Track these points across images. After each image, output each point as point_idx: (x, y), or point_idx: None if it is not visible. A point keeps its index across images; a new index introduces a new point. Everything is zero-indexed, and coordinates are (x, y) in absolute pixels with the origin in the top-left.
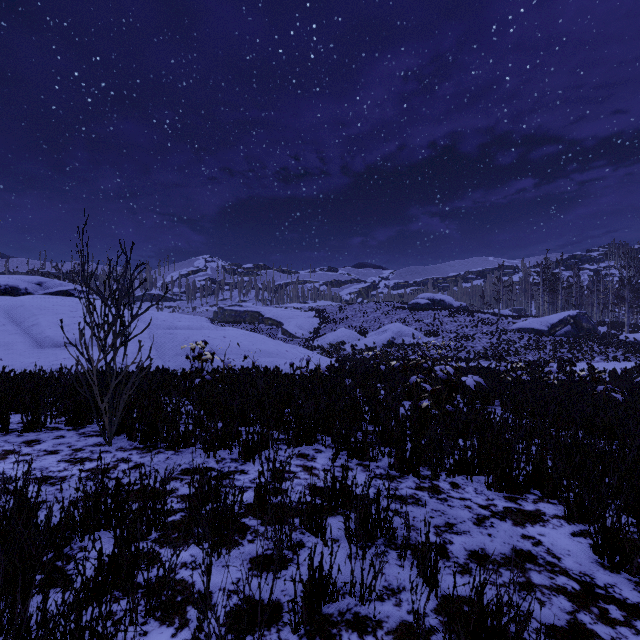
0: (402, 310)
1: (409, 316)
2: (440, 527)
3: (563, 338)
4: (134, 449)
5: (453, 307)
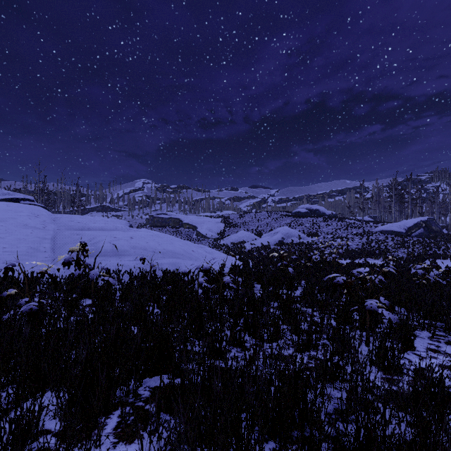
0: (287, 217)
1: (293, 221)
2: None
3: (418, 238)
4: None
5: (326, 215)
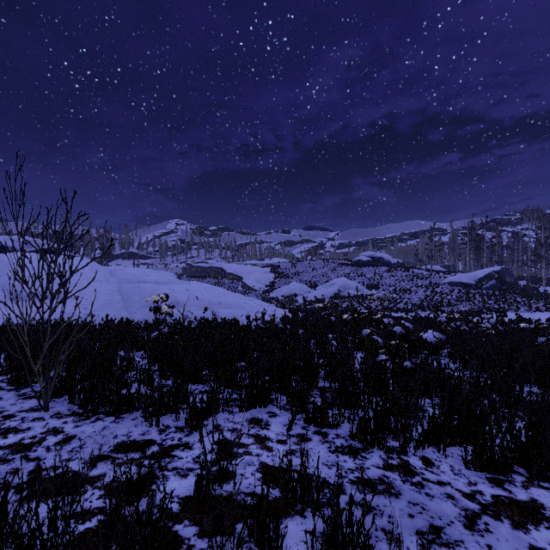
0: (346, 266)
1: (353, 271)
2: (425, 534)
3: (489, 291)
4: (71, 415)
5: (391, 264)
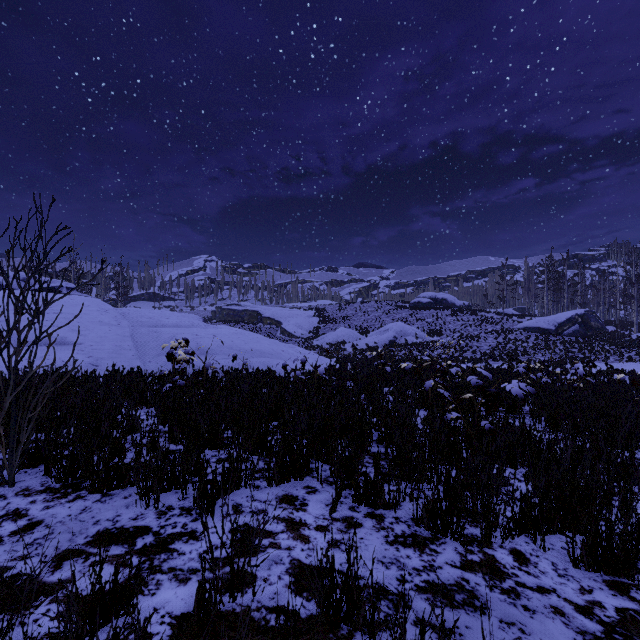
0: (404, 309)
1: (411, 315)
2: None
3: (571, 337)
4: (43, 492)
5: (455, 306)
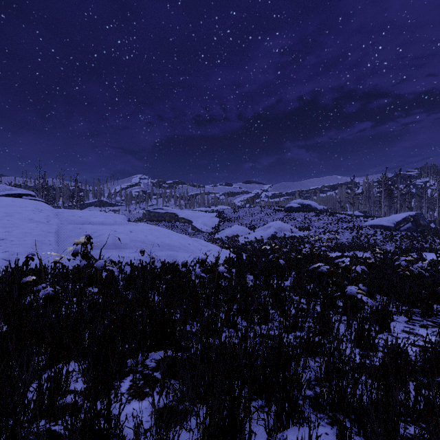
0: (280, 212)
1: (286, 216)
2: None
3: (407, 232)
4: None
5: (317, 209)
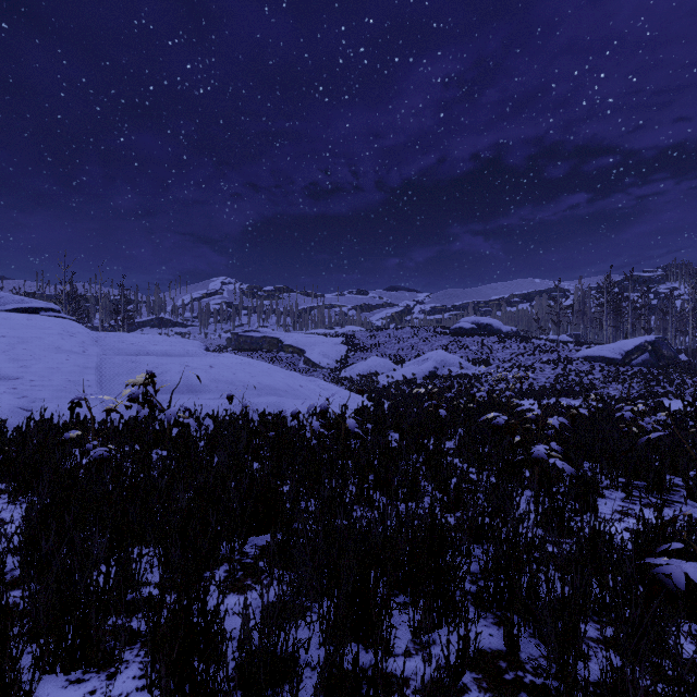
0: (443, 336)
1: (452, 342)
2: None
3: (641, 368)
4: None
5: (502, 332)
